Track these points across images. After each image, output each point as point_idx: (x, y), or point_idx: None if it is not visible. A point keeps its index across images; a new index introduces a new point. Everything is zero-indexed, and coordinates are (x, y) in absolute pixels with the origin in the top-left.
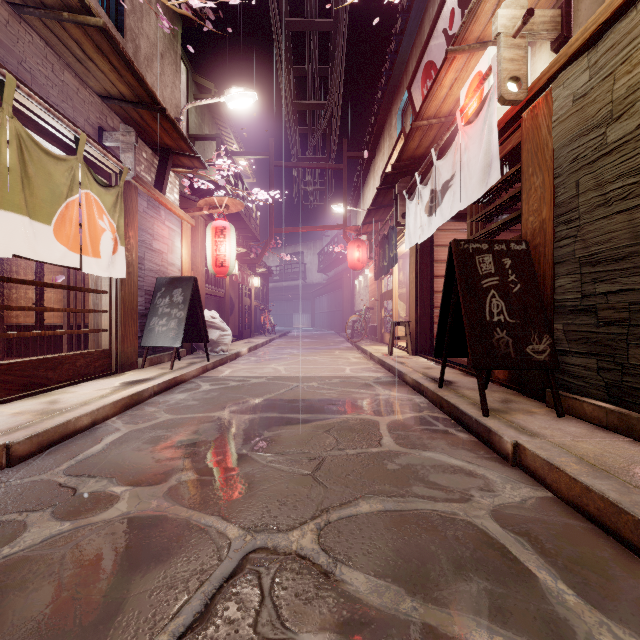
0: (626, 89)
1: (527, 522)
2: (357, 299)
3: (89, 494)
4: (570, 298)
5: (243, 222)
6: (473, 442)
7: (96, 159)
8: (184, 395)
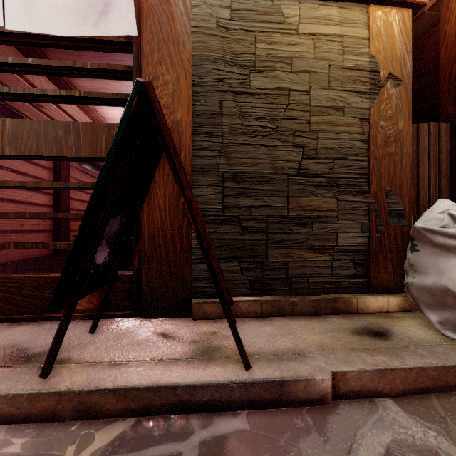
0: (266, 54)
1: None
2: None
3: None
4: (214, 208)
5: None
6: (260, 419)
7: None
8: None
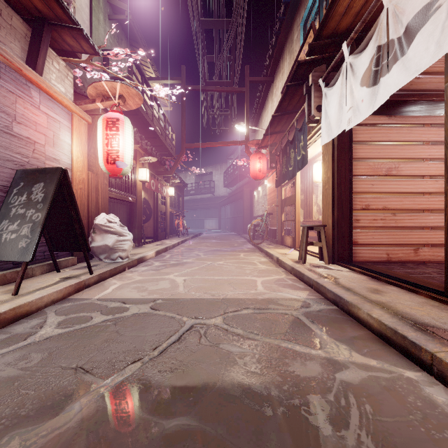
0: None
1: None
2: (256, 207)
3: None
4: None
5: (159, 140)
6: None
7: None
8: None
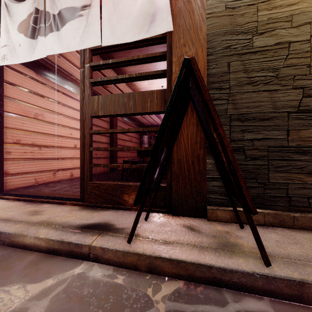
0: (267, 18)
1: None
2: None
3: None
4: None
5: None
6: (283, 308)
7: None
8: None
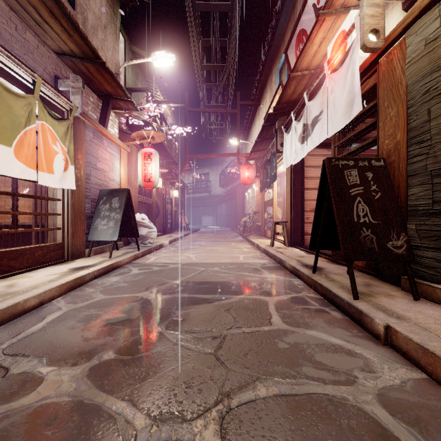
0: None
1: (413, 409)
2: (247, 206)
3: (18, 375)
4: (422, 203)
5: (166, 151)
6: (346, 321)
7: (51, 99)
8: (117, 278)
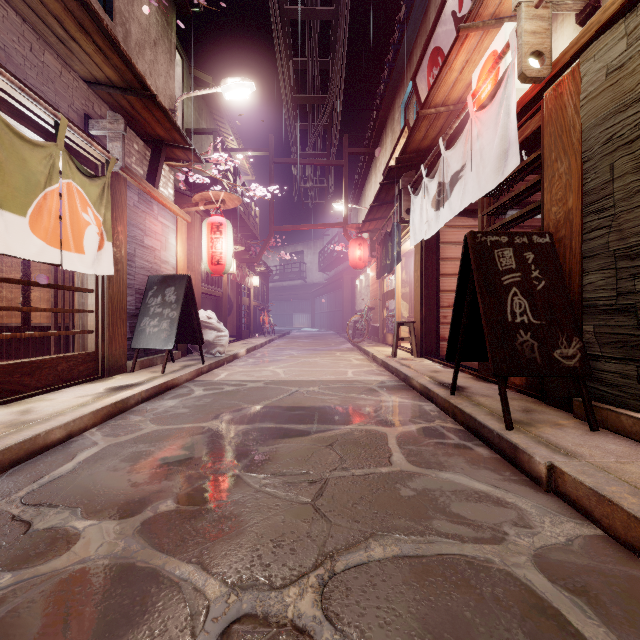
0: None
1: (581, 574)
2: (358, 299)
3: (44, 531)
4: (603, 296)
5: (242, 220)
6: (495, 460)
7: (80, 147)
8: (174, 402)
